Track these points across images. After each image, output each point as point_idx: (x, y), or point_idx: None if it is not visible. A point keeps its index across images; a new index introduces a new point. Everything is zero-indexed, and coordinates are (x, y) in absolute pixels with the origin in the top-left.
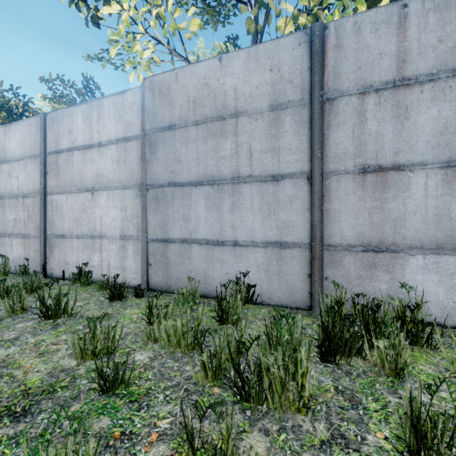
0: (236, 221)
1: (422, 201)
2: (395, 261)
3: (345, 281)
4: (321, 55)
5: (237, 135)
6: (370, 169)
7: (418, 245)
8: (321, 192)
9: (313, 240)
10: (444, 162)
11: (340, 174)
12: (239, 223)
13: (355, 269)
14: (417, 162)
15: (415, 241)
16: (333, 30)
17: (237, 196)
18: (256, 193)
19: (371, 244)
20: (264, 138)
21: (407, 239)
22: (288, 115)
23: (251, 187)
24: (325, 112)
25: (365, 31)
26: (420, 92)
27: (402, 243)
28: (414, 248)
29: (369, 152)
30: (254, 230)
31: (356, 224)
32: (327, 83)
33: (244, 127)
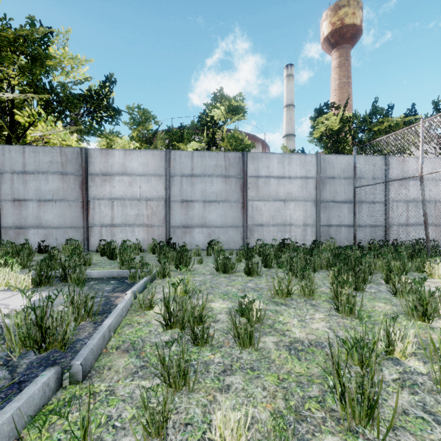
0: None
1: (33, 212)
2: (26, 232)
3: (10, 240)
4: None
5: None
6: (16, 200)
7: (32, 226)
8: None
9: None
10: (38, 199)
11: (6, 200)
12: None
13: (13, 235)
14: (31, 199)
15: (31, 224)
16: (2, 148)
17: None
18: None
19: (18, 226)
20: None
21: (29, 224)
22: None
23: None
24: (0, 177)
25: (13, 152)
26: (30, 176)
27: (28, 225)
28: (31, 227)
29: (16, 194)
30: None
31: (13, 219)
32: (0, 167)
33: None
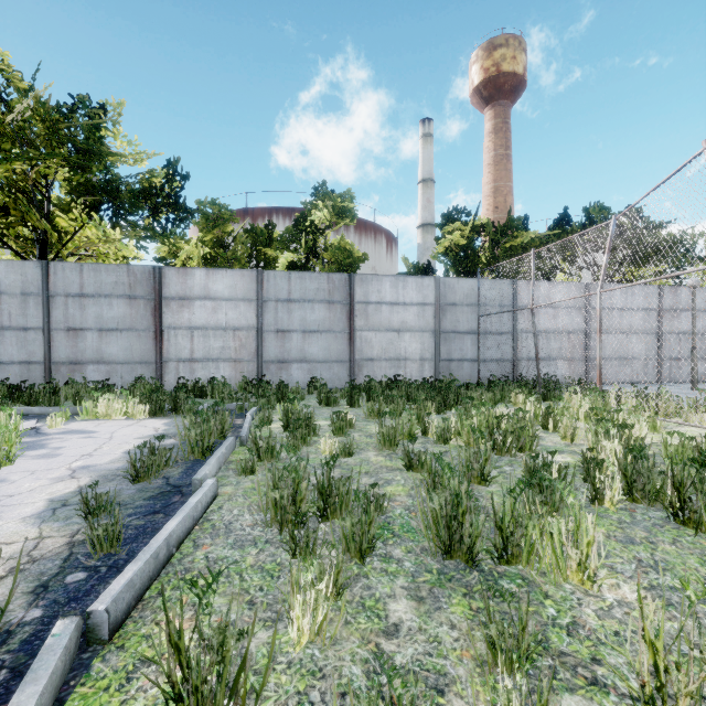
0: (2, 350)
1: (92, 344)
2: (83, 368)
3: (63, 378)
4: (47, 276)
5: (2, 304)
6: (71, 329)
7: (91, 361)
8: (49, 337)
9: (45, 360)
10: (99, 329)
11: (58, 330)
12: (4, 351)
13: (67, 372)
14: (90, 328)
15: (90, 359)
16: (53, 266)
17: (2, 337)
18: (14, 336)
19: (73, 361)
20: (19, 308)
21: (87, 359)
22: (32, 299)
23: (11, 332)
24: (51, 301)
25: (67, 271)
26: (89, 300)
27: (85, 360)
28: (90, 362)
29: (71, 321)
30: (14, 355)
31: (66, 352)
32: (51, 288)
33: (6, 301)
